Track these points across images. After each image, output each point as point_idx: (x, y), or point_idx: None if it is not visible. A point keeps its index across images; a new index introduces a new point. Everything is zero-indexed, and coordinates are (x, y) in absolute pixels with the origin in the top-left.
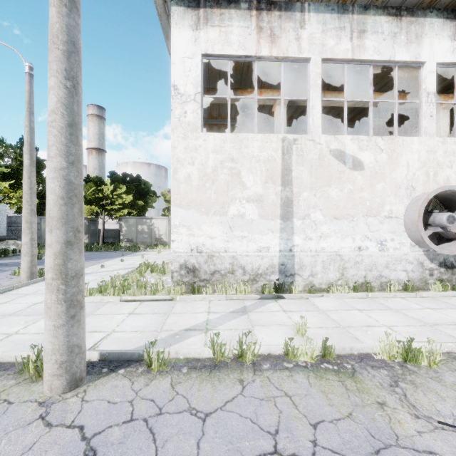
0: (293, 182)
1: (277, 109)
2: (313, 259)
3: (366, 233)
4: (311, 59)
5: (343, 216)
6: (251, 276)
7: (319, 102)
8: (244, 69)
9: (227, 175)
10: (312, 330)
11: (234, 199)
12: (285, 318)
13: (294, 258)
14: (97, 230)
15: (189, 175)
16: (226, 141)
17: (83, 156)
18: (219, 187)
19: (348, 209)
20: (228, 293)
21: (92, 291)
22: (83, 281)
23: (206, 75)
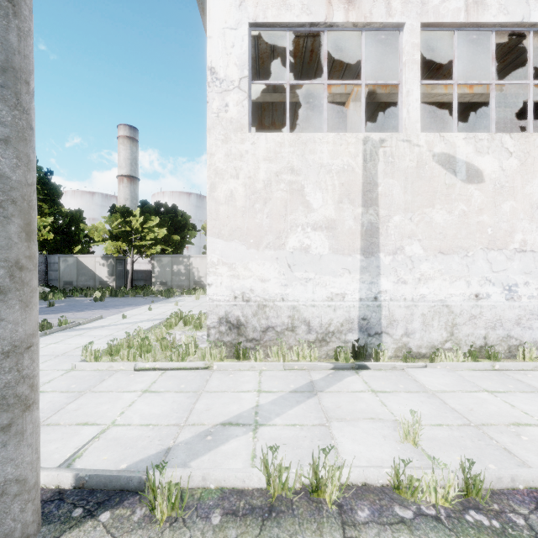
0: (379, 200)
1: (351, 106)
2: (409, 312)
3: (487, 274)
4: (405, 25)
5: (453, 249)
6: (319, 334)
7: (417, 85)
8: (306, 56)
9: (285, 192)
10: (426, 430)
11: (295, 226)
12: (377, 406)
13: (381, 309)
14: (125, 271)
15: (232, 193)
16: (283, 144)
17: (33, 133)
18: (273, 208)
19: (460, 240)
20: (286, 359)
21: (98, 354)
22: (33, 357)
23: (256, 67)
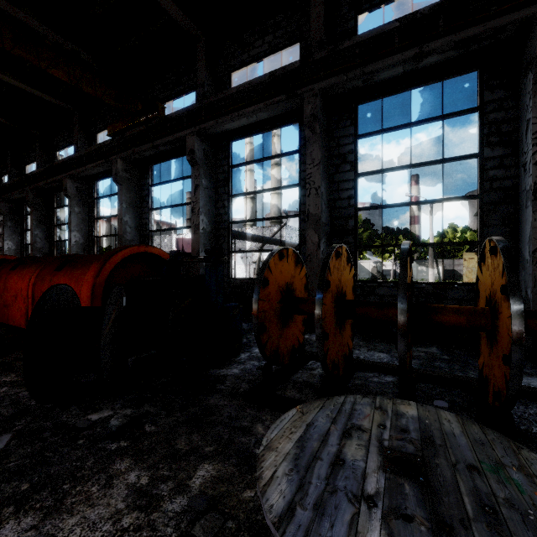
0: None
1: None
2: None
3: None
4: None
5: None
6: None
7: None
8: None
9: None
10: None
11: None
12: None
13: None
14: (382, 270)
15: None
16: None
17: None
18: None
19: None
20: None
21: None
22: None
23: None
